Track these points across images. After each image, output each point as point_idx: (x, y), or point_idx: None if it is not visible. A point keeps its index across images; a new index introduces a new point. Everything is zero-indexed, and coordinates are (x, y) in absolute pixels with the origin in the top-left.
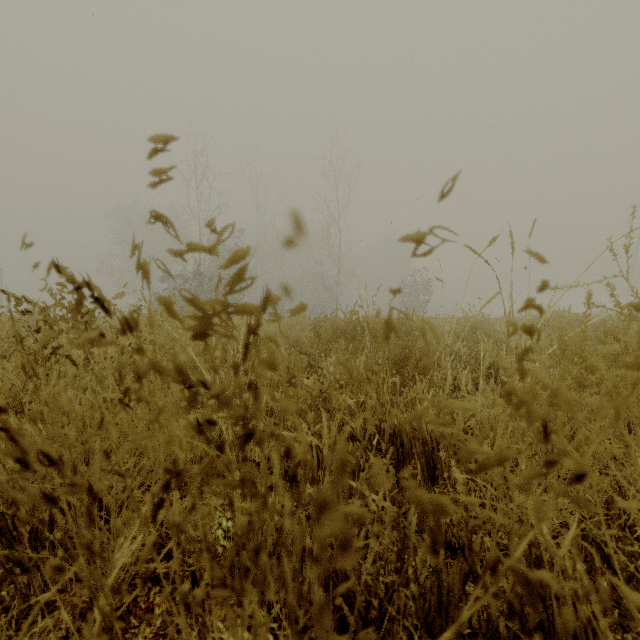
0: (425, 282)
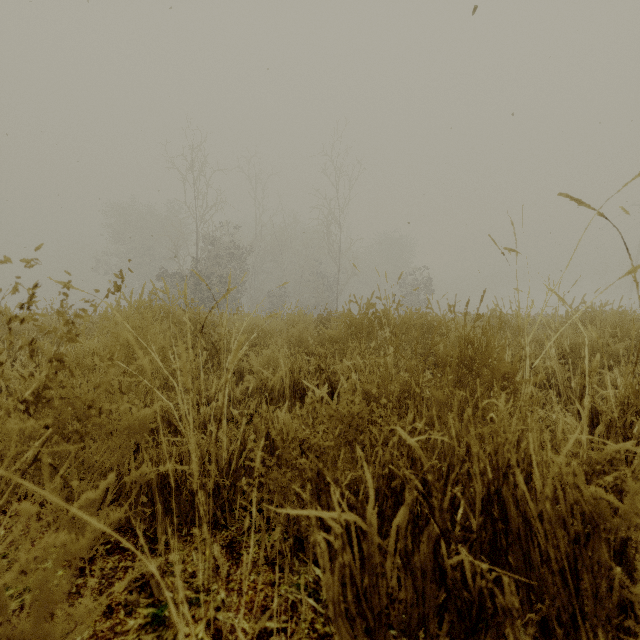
0: (426, 281)
